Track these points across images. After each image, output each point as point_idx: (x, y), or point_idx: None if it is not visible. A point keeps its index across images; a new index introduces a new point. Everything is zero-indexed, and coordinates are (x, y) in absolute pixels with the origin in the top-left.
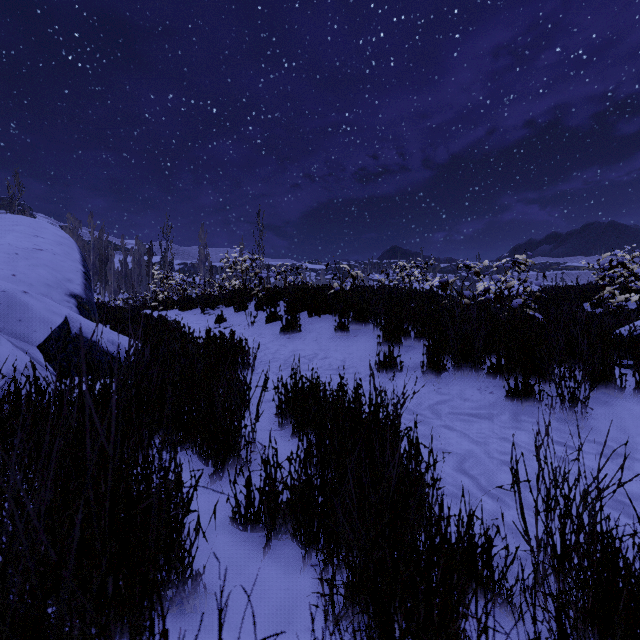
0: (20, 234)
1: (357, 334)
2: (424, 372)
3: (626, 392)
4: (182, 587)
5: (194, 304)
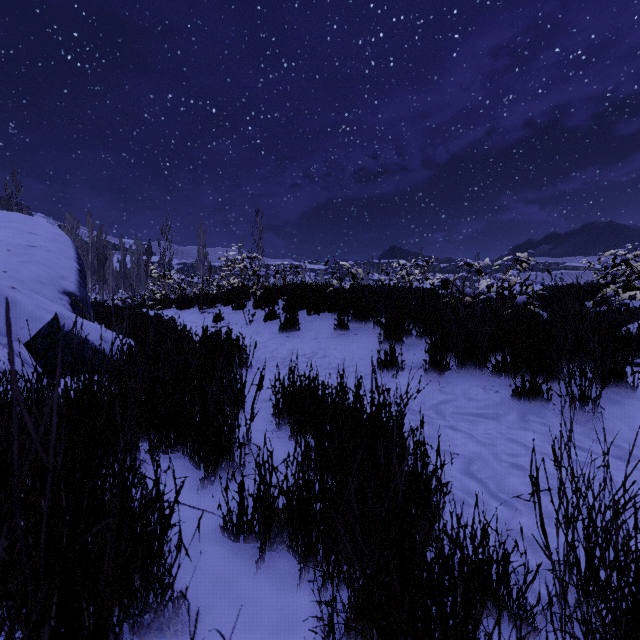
0: (13, 231)
1: (357, 332)
2: (427, 371)
3: (638, 391)
4: (161, 611)
5: (192, 303)
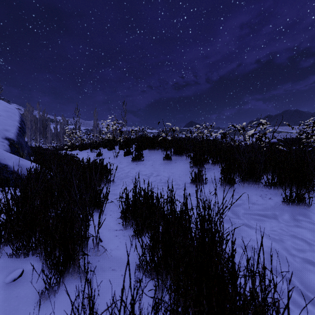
0: None
1: (176, 161)
2: (222, 184)
3: None
4: None
5: (87, 147)
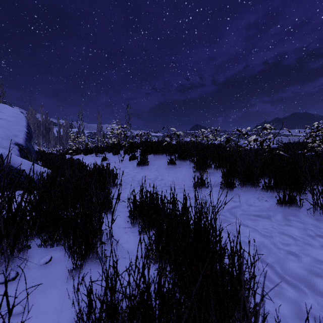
0: None
1: (180, 166)
2: (222, 188)
3: None
4: None
5: (92, 151)
